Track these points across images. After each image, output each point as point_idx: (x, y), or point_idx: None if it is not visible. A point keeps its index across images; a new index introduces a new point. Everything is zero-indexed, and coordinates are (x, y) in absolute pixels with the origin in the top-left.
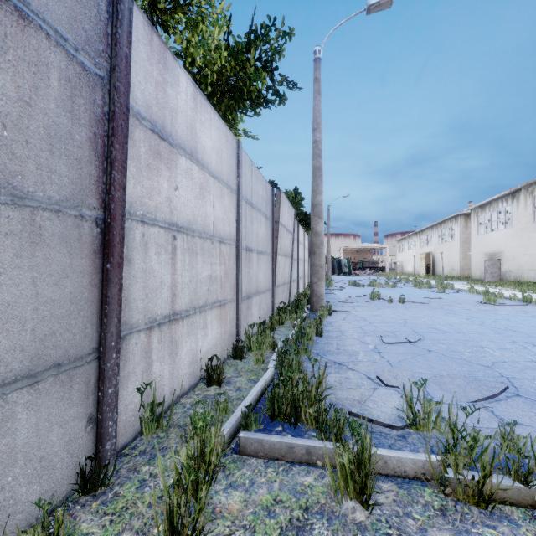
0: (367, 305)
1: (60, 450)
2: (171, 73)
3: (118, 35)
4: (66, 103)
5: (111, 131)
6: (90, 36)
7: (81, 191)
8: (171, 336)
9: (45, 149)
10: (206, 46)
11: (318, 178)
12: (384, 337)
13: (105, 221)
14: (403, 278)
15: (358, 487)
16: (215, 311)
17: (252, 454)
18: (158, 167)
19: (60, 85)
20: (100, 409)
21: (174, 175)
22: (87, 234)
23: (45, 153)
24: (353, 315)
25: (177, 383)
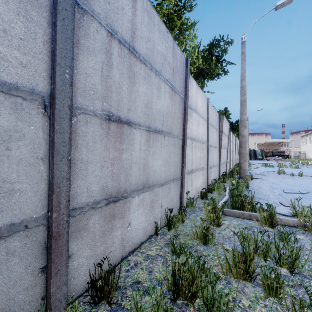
0: (275, 176)
1: (175, 202)
2: (191, 84)
3: (187, 84)
4: (179, 109)
5: (185, 113)
6: (182, 88)
7: (180, 131)
8: (191, 178)
9: (176, 122)
10: (191, 56)
11: (244, 106)
12: (285, 190)
13: (183, 139)
14: (304, 162)
15: (270, 222)
16: (201, 172)
17: (228, 215)
18: (189, 119)
19: (178, 105)
20: (181, 194)
21: (192, 120)
22: (180, 143)
23: (176, 123)
24: (265, 180)
25: (192, 195)
